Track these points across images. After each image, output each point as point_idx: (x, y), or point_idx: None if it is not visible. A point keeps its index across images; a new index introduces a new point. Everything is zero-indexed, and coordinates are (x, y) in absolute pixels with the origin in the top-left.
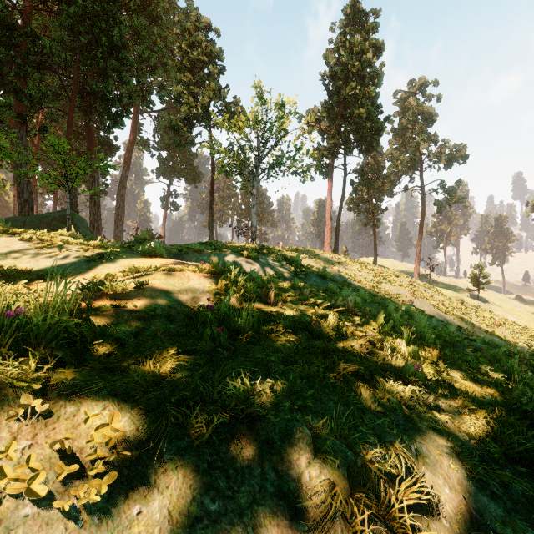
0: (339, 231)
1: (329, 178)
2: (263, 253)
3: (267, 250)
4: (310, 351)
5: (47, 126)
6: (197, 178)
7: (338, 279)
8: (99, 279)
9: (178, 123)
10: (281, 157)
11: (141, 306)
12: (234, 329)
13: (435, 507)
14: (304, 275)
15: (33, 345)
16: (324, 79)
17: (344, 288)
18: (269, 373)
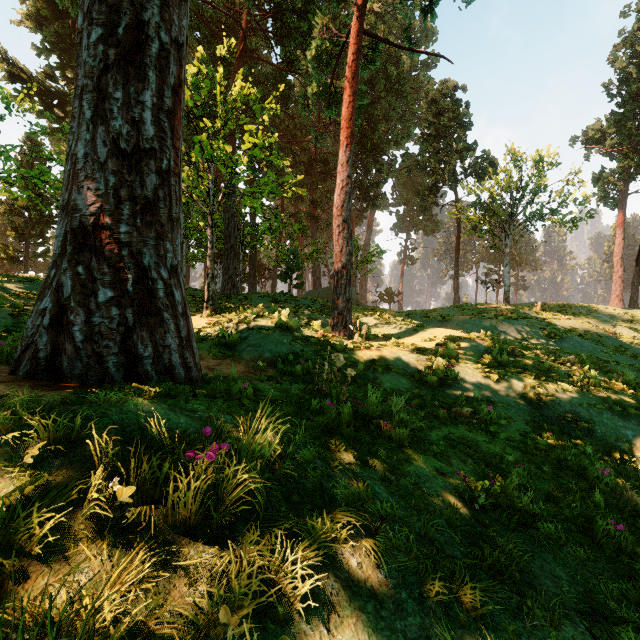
0: (639, 277)
1: (620, 210)
2: (515, 318)
3: (520, 315)
4: (531, 372)
5: (328, 220)
6: (436, 227)
7: (611, 343)
8: (428, 340)
9: (425, 192)
10: (540, 210)
11: (461, 352)
12: (498, 362)
13: (561, 406)
14: (559, 339)
15: (450, 358)
16: (609, 90)
17: (610, 352)
18: (512, 374)
